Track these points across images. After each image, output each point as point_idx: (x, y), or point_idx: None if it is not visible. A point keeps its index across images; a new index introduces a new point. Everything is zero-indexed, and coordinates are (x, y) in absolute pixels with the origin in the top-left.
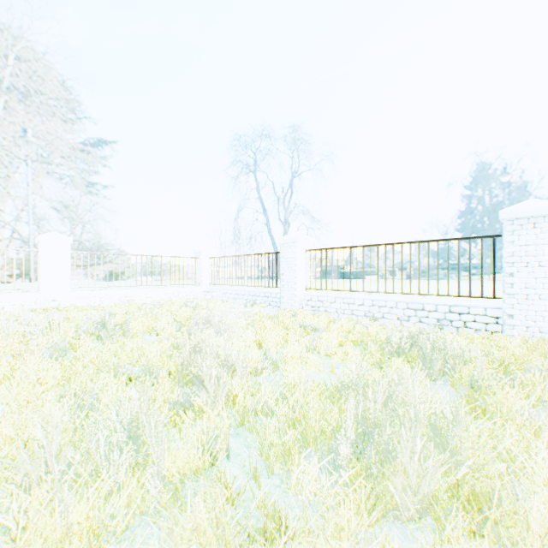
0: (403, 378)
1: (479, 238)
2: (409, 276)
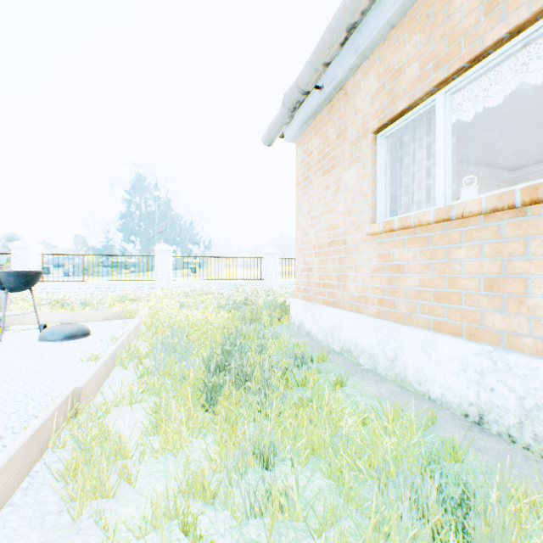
0: (137, 294)
1: (148, 256)
2: (117, 272)
